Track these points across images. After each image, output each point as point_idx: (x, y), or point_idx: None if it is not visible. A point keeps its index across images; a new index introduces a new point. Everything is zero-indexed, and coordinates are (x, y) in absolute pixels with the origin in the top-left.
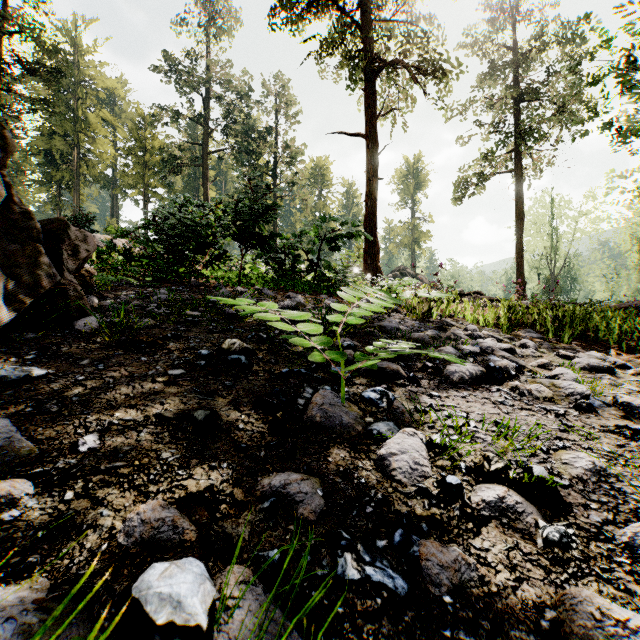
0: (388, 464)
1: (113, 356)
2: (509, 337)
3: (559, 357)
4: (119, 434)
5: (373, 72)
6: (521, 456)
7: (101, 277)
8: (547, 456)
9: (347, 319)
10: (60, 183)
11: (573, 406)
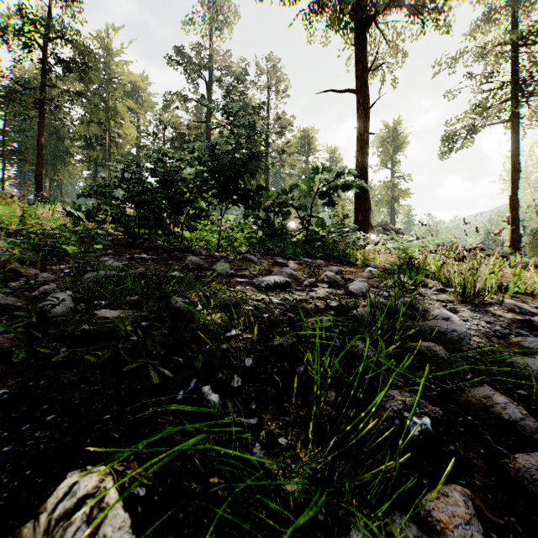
0: None
1: None
2: None
3: None
4: None
5: (364, 24)
6: None
7: None
8: None
9: None
10: (96, 161)
11: None
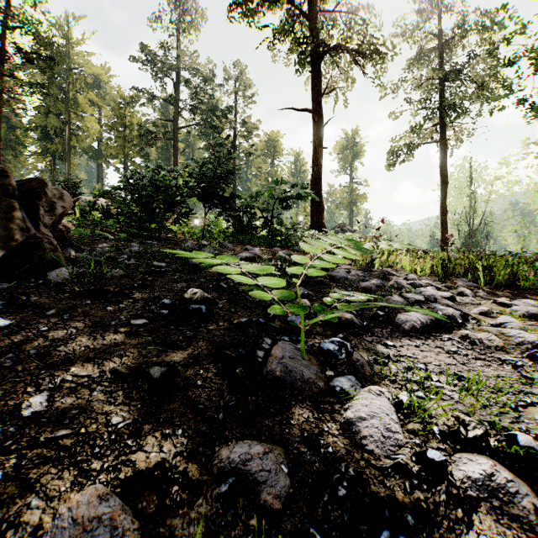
0: (357, 430)
1: (80, 306)
2: (446, 285)
3: (496, 304)
4: (70, 393)
5: (319, 56)
6: (491, 415)
7: (77, 231)
8: (517, 414)
9: (307, 271)
10: (54, 154)
11: (526, 356)
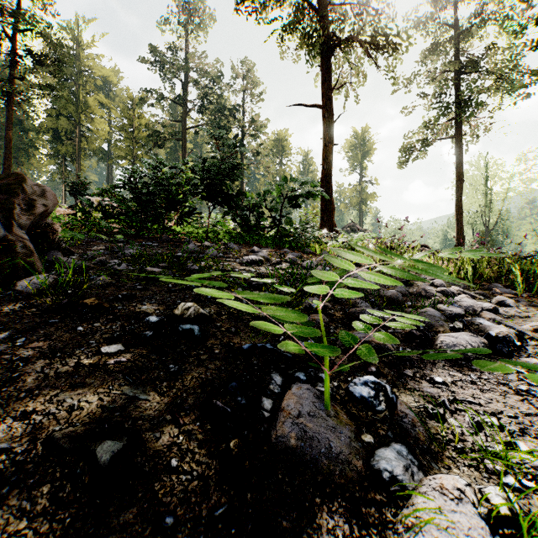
0: None
1: (44, 325)
2: (480, 293)
3: None
4: None
5: (329, 49)
6: None
7: (65, 233)
8: None
9: (335, 291)
10: (65, 156)
11: None
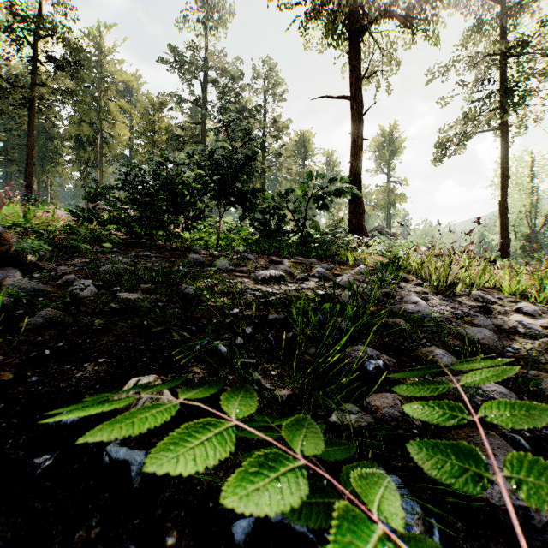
0: None
1: None
2: None
3: None
4: None
5: (358, 32)
6: None
7: (21, 244)
8: None
9: None
10: (87, 162)
11: None
